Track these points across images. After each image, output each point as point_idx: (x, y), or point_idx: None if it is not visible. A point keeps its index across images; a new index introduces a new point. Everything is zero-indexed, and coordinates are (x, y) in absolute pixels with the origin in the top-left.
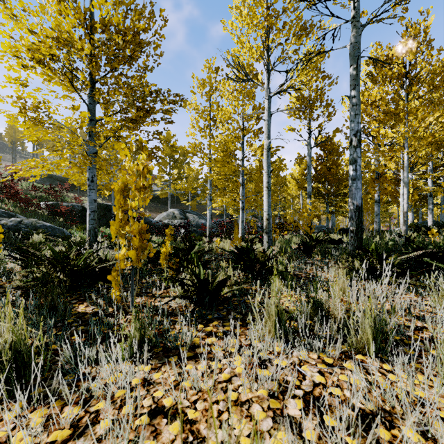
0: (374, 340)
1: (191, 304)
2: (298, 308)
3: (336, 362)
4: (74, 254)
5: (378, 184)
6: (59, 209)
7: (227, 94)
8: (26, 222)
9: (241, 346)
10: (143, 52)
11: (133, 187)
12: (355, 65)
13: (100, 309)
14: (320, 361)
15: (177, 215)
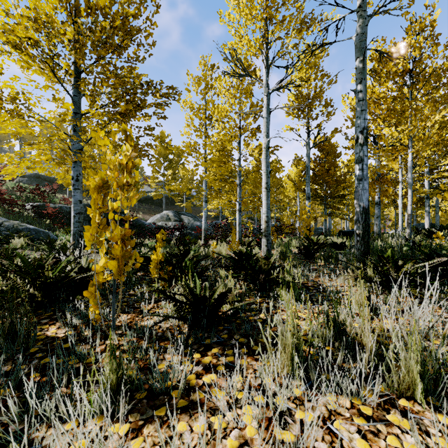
0: (420, 380)
1: (185, 323)
2: (319, 334)
3: (377, 413)
4: (51, 263)
5: (378, 185)
6: (45, 211)
7: (224, 91)
8: (7, 224)
9: (250, 388)
10: (133, 40)
11: (115, 184)
12: (361, 57)
13: (74, 332)
14: (355, 411)
15: (171, 217)
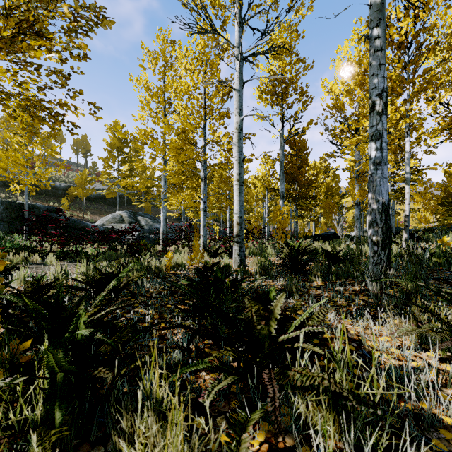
0: None
1: None
2: None
3: None
4: None
5: (359, 184)
6: None
7: (185, 62)
8: None
9: None
10: None
11: None
12: None
13: None
14: None
15: (125, 218)
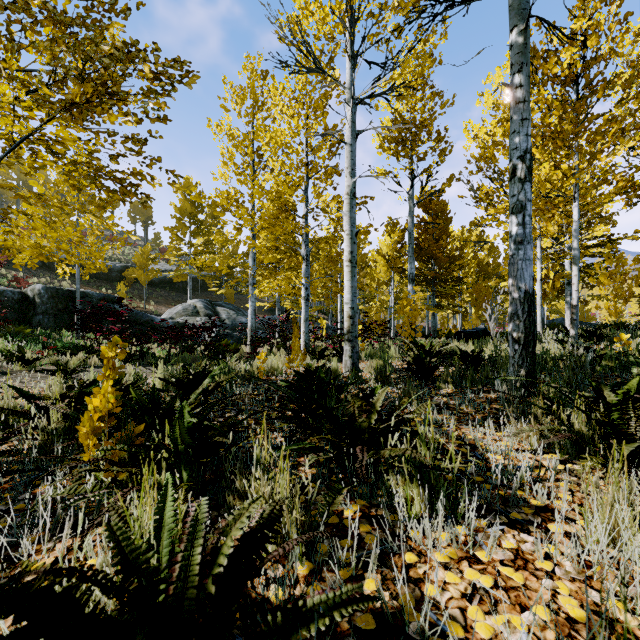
0: None
1: None
2: None
3: None
4: None
5: None
6: None
7: (281, 105)
8: None
9: None
10: None
11: None
12: (522, 26)
13: None
14: None
15: (200, 309)
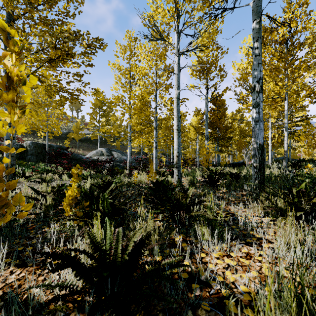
0: None
1: None
2: None
3: None
4: None
5: None
6: None
7: (144, 55)
8: None
9: None
10: None
11: None
12: (258, 20)
13: None
14: None
15: (104, 153)
